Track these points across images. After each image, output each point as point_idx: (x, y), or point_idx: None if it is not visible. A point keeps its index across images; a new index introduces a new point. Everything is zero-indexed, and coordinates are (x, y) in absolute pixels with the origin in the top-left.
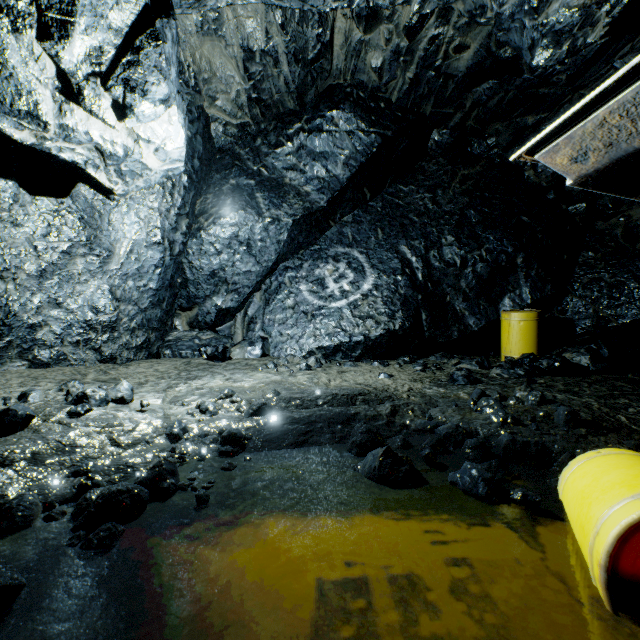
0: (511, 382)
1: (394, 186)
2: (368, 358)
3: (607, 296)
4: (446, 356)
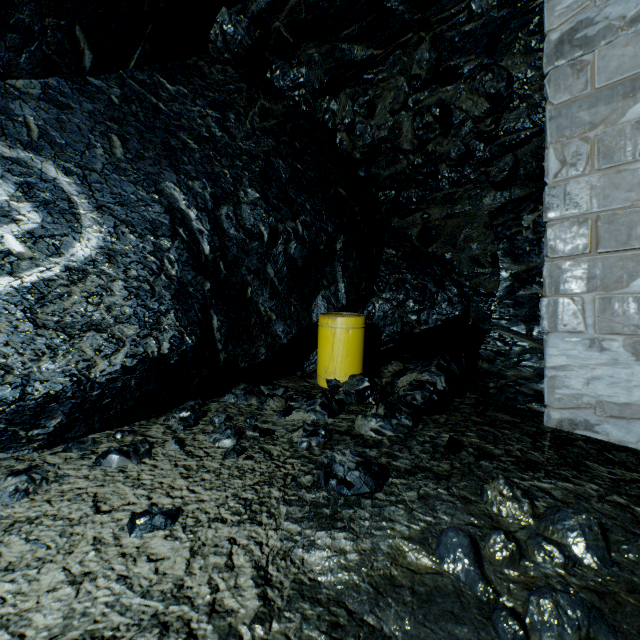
0: (424, 454)
1: (148, 72)
2: (88, 430)
3: (413, 299)
4: (253, 391)
